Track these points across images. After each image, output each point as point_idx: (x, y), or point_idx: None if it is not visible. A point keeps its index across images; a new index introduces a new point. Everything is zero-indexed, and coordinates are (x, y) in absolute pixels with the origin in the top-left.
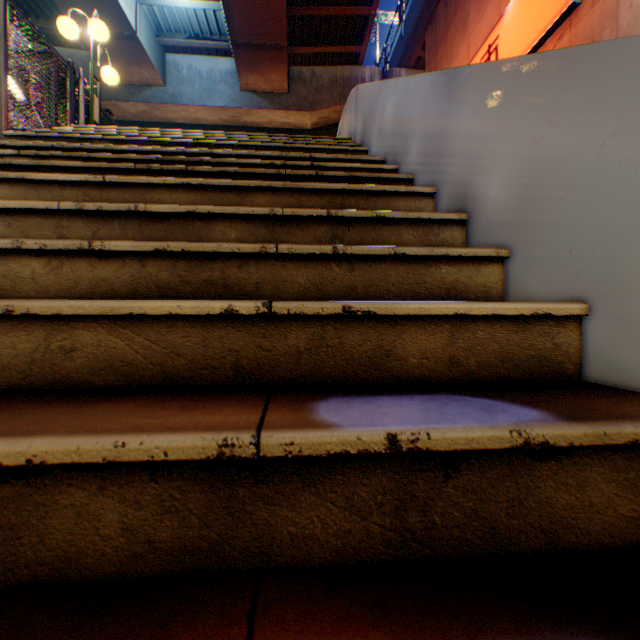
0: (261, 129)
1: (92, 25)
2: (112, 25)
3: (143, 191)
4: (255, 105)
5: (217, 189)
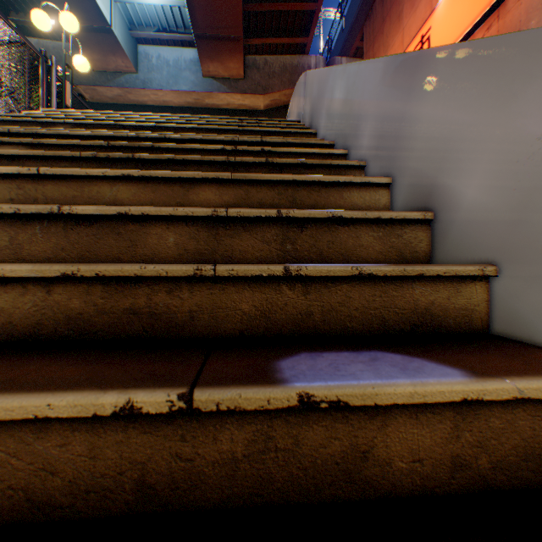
0: (221, 110)
1: (63, 17)
2: (90, 20)
3: (81, 183)
4: (215, 89)
5: (160, 180)
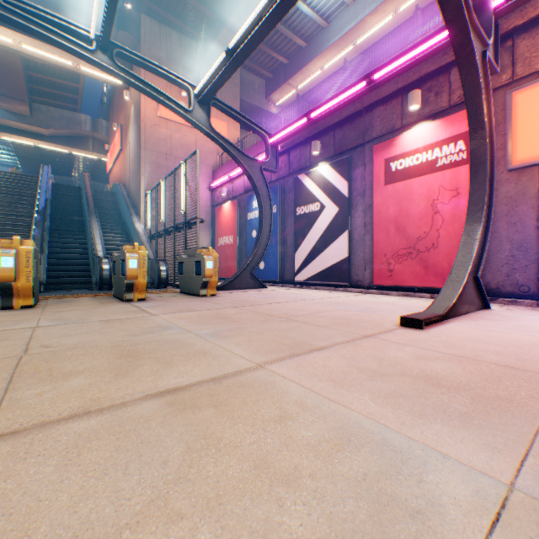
0: (13, 128)
1: None
2: None
3: None
4: (8, 118)
5: (3, 196)
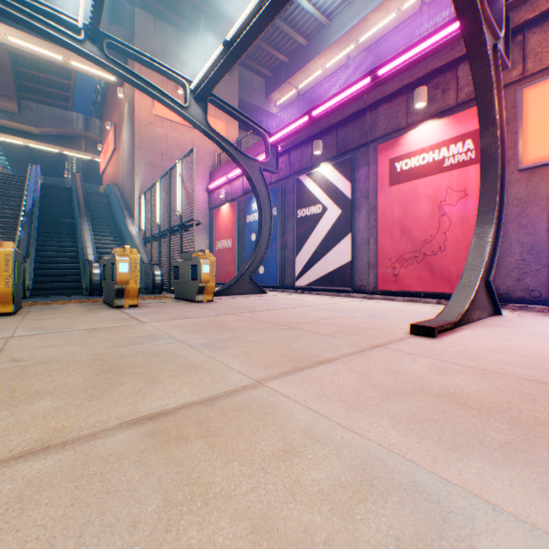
0: (0, 126)
1: None
2: None
3: None
4: None
5: None
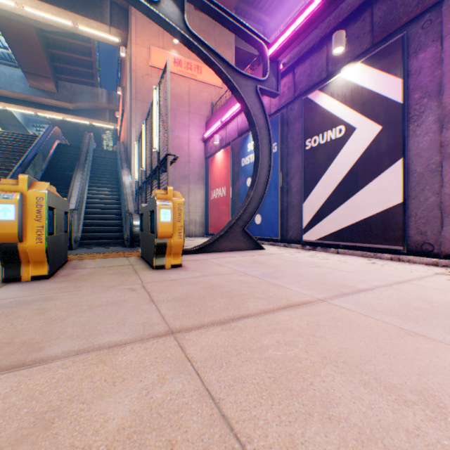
0: (45, 105)
1: None
2: None
3: None
4: (39, 95)
5: (1, 153)
